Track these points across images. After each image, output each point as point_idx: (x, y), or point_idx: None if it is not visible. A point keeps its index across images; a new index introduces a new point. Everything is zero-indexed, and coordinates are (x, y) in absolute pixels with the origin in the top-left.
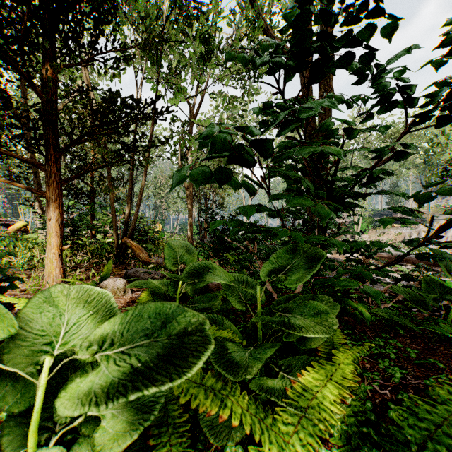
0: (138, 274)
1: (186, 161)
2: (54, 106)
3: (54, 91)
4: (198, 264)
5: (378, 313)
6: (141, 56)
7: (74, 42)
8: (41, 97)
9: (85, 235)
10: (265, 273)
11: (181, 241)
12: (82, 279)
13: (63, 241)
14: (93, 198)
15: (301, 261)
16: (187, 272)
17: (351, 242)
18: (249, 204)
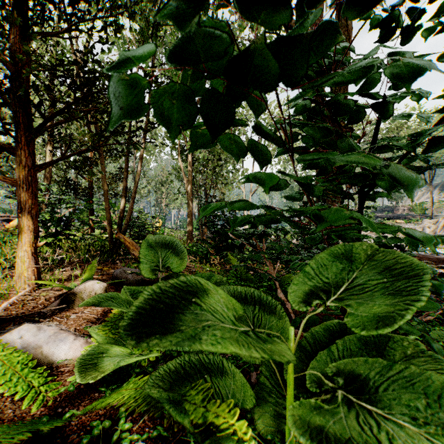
0: (126, 275)
1: (186, 156)
2: (26, 79)
3: (26, 62)
4: (170, 286)
5: (443, 341)
6: (131, 27)
7: (46, 0)
8: (9, 67)
9: (86, 231)
10: (300, 297)
11: (166, 238)
12: (64, 280)
13: (55, 237)
14: (92, 193)
15: (372, 277)
16: (139, 310)
17: (391, 239)
18: (250, 200)
